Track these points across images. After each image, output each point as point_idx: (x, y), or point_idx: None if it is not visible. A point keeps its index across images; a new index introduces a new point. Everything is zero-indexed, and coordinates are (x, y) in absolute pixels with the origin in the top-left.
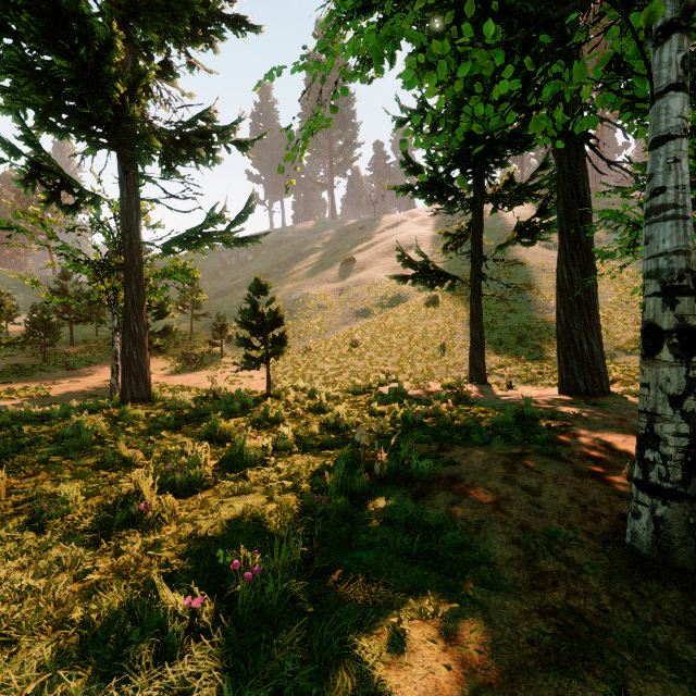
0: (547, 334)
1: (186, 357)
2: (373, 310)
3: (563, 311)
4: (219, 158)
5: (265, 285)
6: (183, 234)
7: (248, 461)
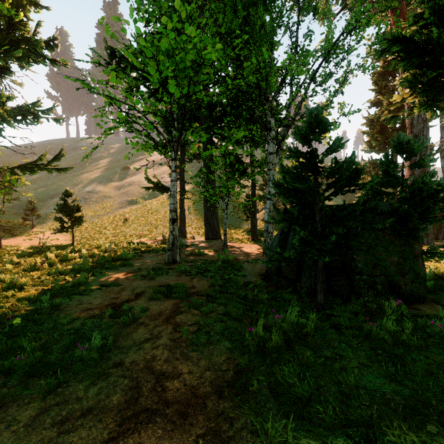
0: (221, 215)
1: (3, 228)
2: (139, 200)
3: (205, 208)
4: (41, 121)
5: (71, 192)
6: (22, 165)
7: (70, 259)
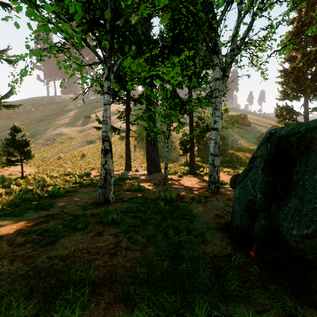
0: (160, 152)
1: None
2: (96, 140)
3: (147, 144)
4: None
5: (20, 128)
6: None
7: None
